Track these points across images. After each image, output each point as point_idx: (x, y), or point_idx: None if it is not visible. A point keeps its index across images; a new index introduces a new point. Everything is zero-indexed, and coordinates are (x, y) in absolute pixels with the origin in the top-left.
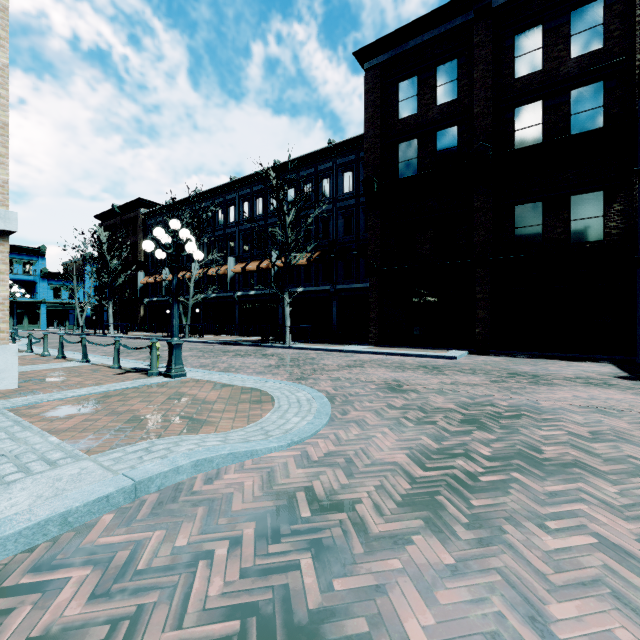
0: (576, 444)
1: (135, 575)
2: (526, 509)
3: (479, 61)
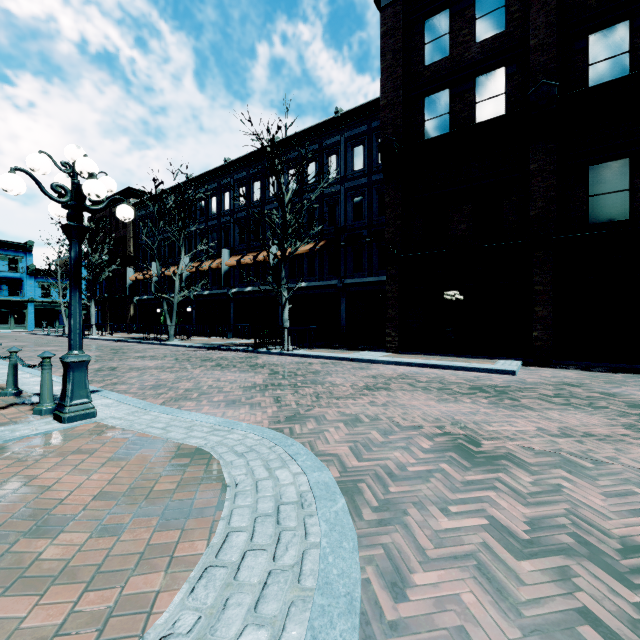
0: None
1: None
2: None
3: None
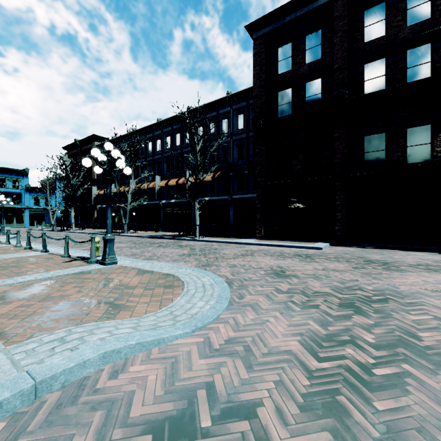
0: None
1: None
2: (433, 415)
3: (338, 30)
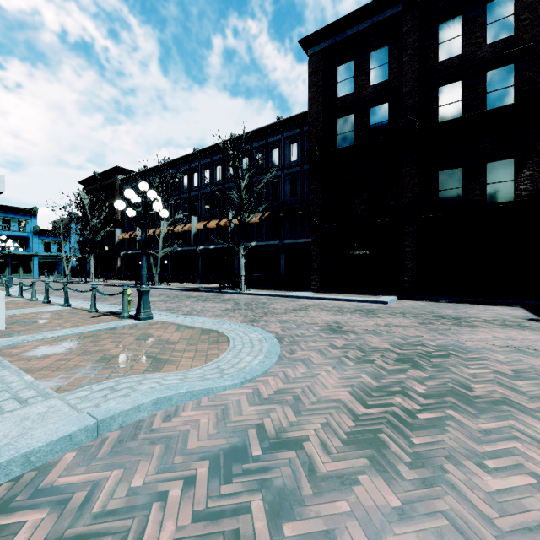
0: (502, 382)
1: (89, 519)
2: (464, 447)
3: (407, 47)
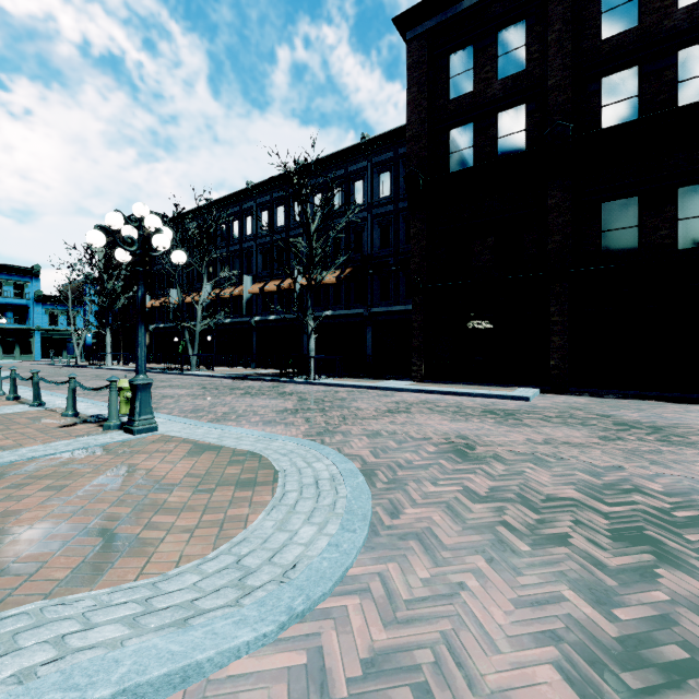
0: None
1: None
2: None
3: (554, 19)
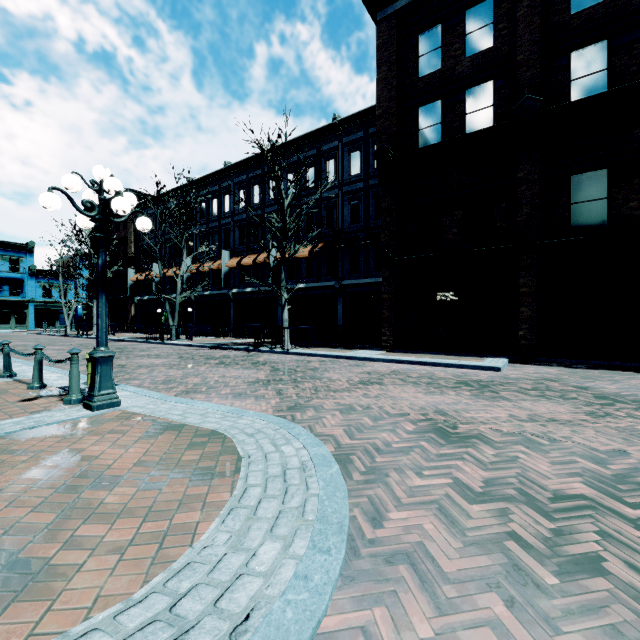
0: None
1: None
2: None
3: None
